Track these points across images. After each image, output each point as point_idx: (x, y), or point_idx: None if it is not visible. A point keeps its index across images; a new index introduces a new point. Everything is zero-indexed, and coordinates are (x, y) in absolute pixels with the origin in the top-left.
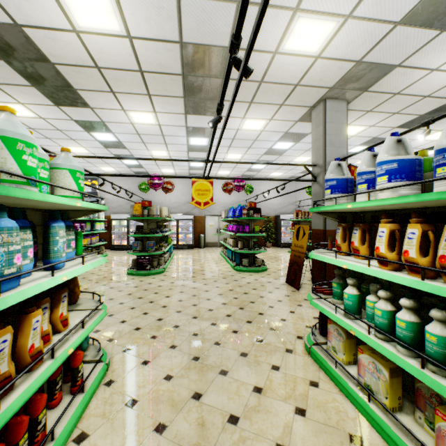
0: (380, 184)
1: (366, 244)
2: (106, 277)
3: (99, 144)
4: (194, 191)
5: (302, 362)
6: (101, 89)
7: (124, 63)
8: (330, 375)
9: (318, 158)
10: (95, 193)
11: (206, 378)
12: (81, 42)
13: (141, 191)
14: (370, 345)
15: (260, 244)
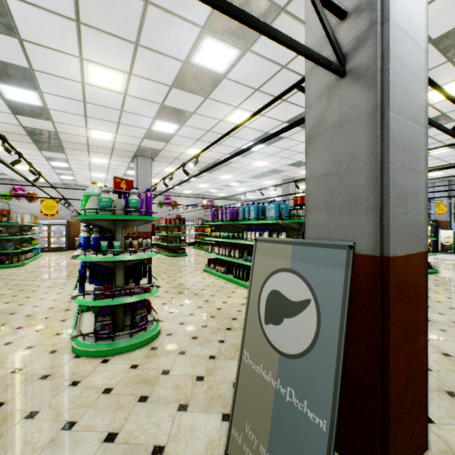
0: None
1: None
2: None
3: None
4: (43, 207)
5: None
6: None
7: None
8: None
9: None
10: None
11: (23, 293)
12: None
13: (3, 200)
14: None
15: None
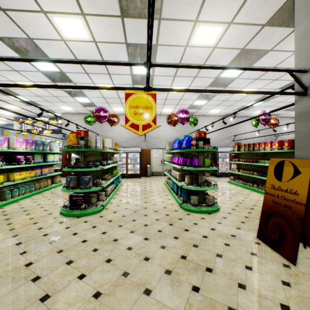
0: None
1: None
2: (32, 219)
3: (44, 77)
4: (129, 108)
5: None
6: None
7: None
8: None
9: None
10: (60, 130)
11: None
12: None
13: (87, 123)
14: None
15: None
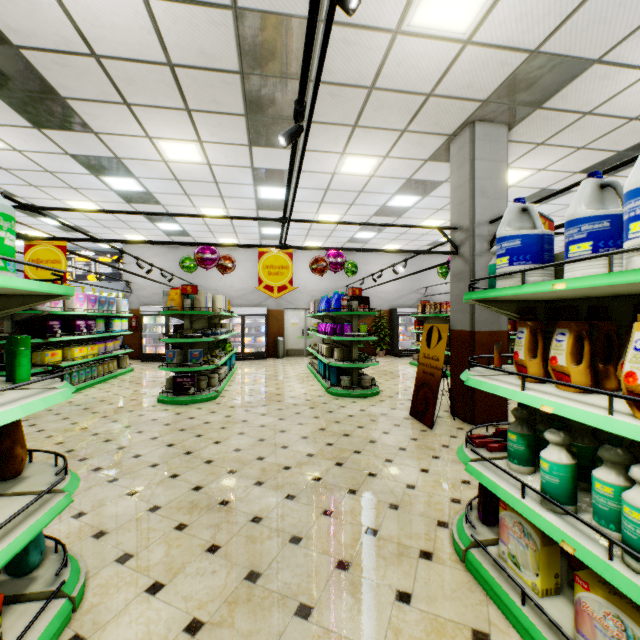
0: (639, 236)
1: (584, 363)
2: (122, 407)
3: (116, 197)
4: (263, 268)
5: (453, 581)
6: (107, 98)
7: (139, 47)
8: (511, 618)
9: (462, 217)
10: (117, 275)
11: (269, 628)
12: (59, 3)
13: (184, 270)
14: (619, 588)
15: (368, 351)
